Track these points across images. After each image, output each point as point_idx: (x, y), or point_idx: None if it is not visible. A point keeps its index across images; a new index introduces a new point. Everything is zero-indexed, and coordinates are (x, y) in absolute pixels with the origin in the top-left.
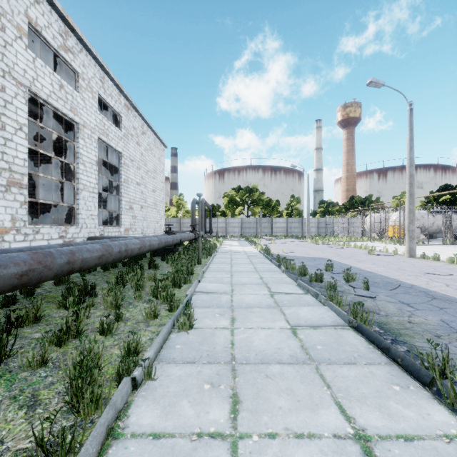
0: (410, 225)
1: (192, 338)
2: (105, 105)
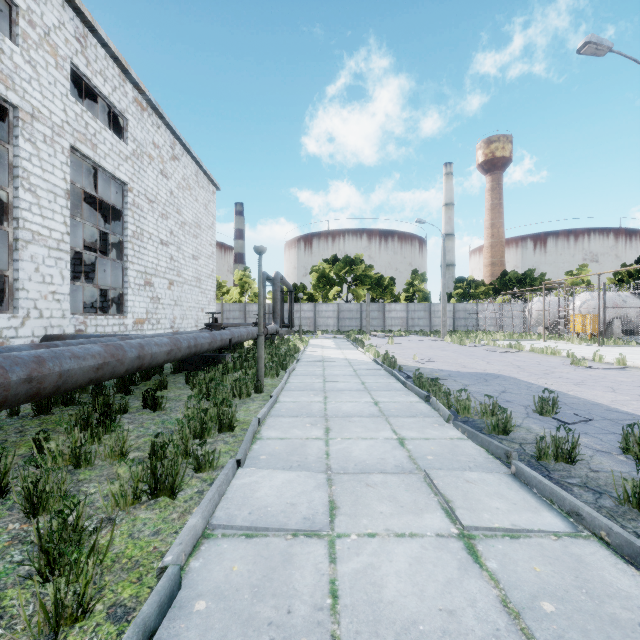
0: None
1: None
2: (100, 100)
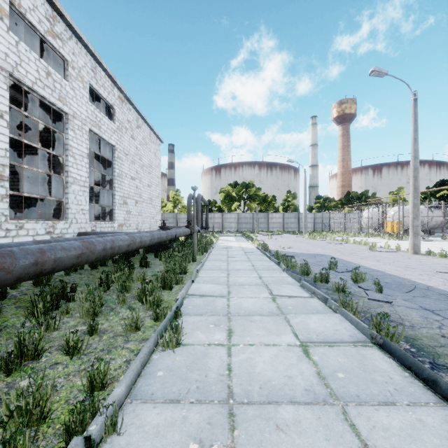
0: (415, 220)
1: (179, 359)
2: (98, 97)
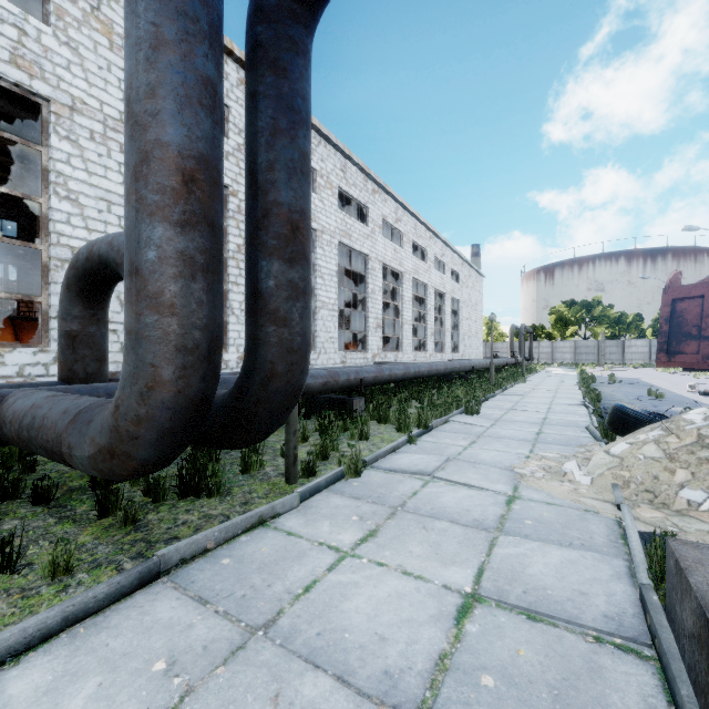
0: None
1: (525, 384)
2: None
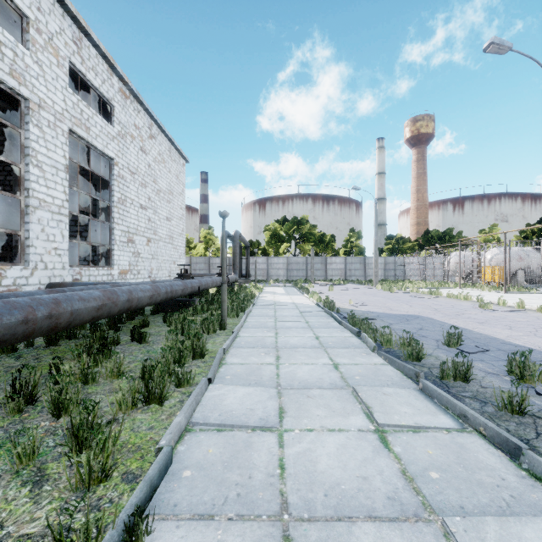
0: None
1: None
2: (91, 90)
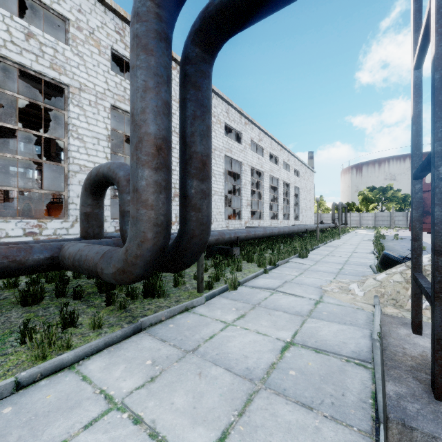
0: None
1: (340, 240)
2: None
